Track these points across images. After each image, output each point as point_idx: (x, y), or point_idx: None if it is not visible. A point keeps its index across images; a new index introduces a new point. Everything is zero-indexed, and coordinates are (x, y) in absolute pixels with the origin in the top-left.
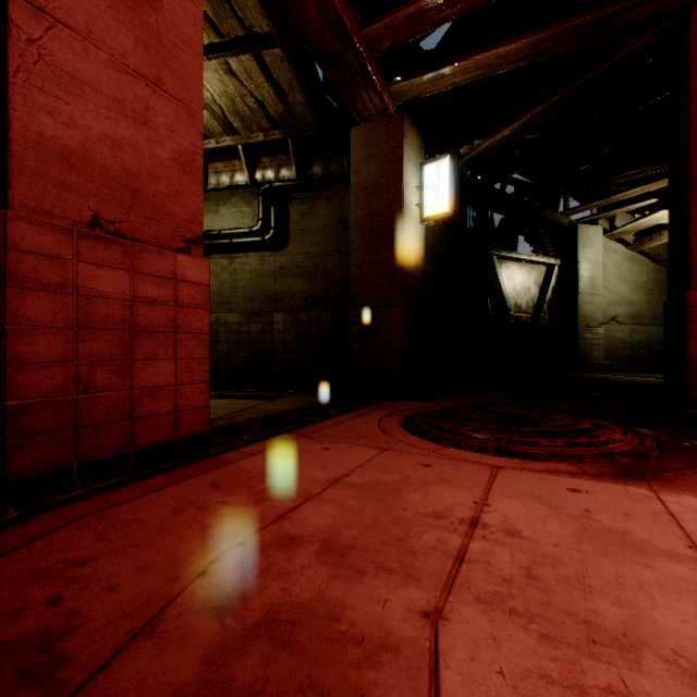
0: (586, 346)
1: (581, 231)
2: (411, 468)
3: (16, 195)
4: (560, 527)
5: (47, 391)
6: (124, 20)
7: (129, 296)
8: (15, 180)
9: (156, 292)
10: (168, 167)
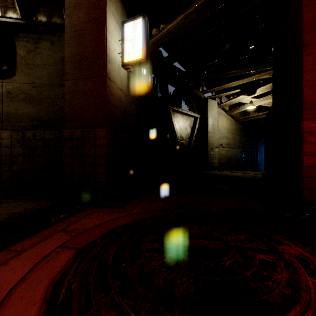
0: (211, 158)
1: (209, 102)
2: None
3: None
4: None
5: None
6: None
7: None
8: None
9: None
10: None
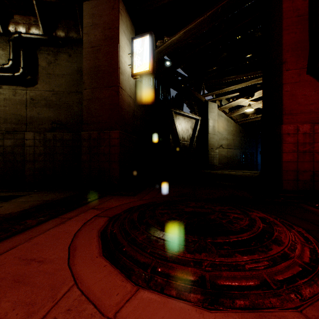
0: (211, 158)
1: (209, 105)
2: None
3: None
4: None
5: None
6: None
7: None
8: None
9: None
10: None
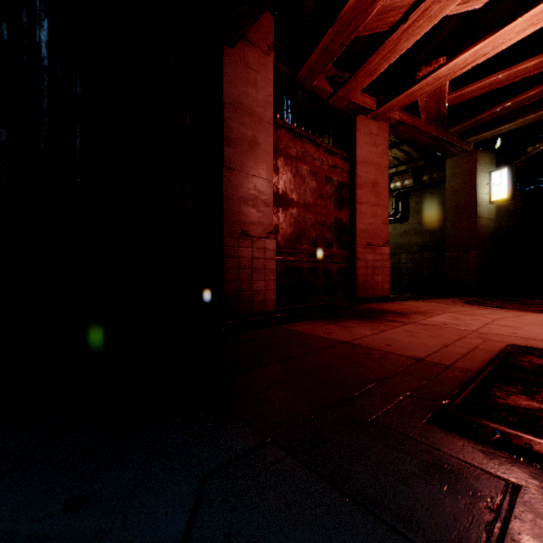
0: None
1: None
2: (455, 306)
3: (357, 242)
4: (487, 313)
5: (361, 281)
6: (372, 193)
7: (373, 260)
8: (357, 239)
9: (378, 258)
10: (380, 225)
